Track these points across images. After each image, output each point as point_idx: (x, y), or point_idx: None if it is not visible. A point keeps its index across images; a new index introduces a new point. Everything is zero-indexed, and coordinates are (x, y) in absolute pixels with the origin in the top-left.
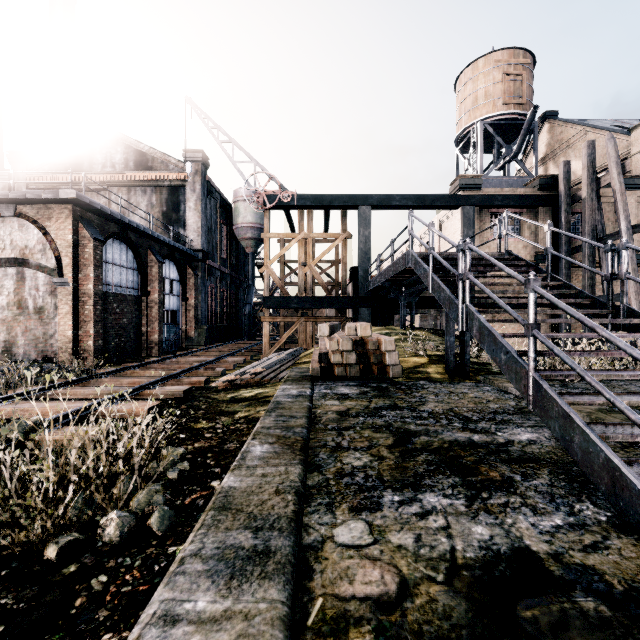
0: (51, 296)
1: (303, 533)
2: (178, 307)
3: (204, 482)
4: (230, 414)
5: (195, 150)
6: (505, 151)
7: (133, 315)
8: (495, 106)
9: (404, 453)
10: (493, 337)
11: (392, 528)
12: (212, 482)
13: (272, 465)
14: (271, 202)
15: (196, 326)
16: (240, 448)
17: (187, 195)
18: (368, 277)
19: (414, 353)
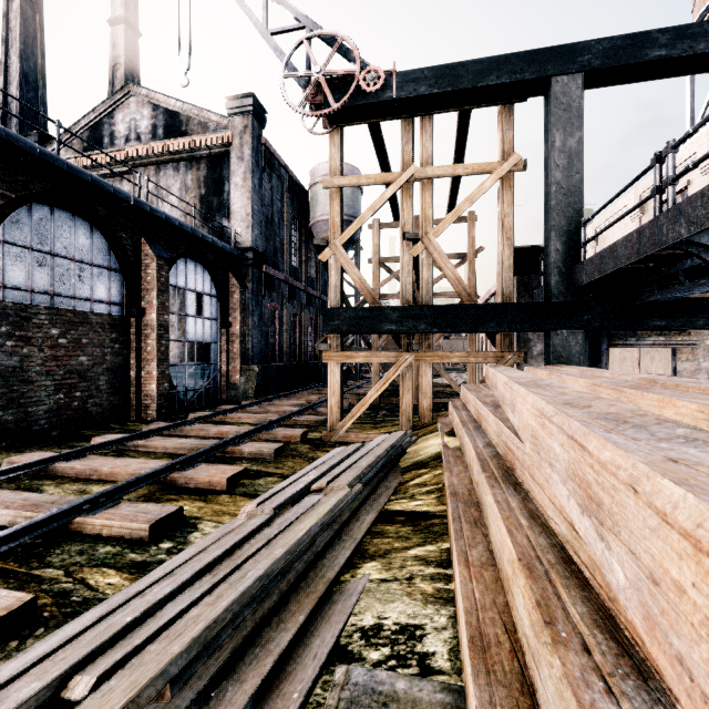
0: None
1: None
2: (214, 337)
3: None
4: None
5: (243, 95)
6: None
7: (106, 350)
8: None
9: None
10: None
11: None
12: None
13: None
14: (340, 99)
15: (243, 366)
16: None
17: (232, 166)
18: (576, 252)
19: None
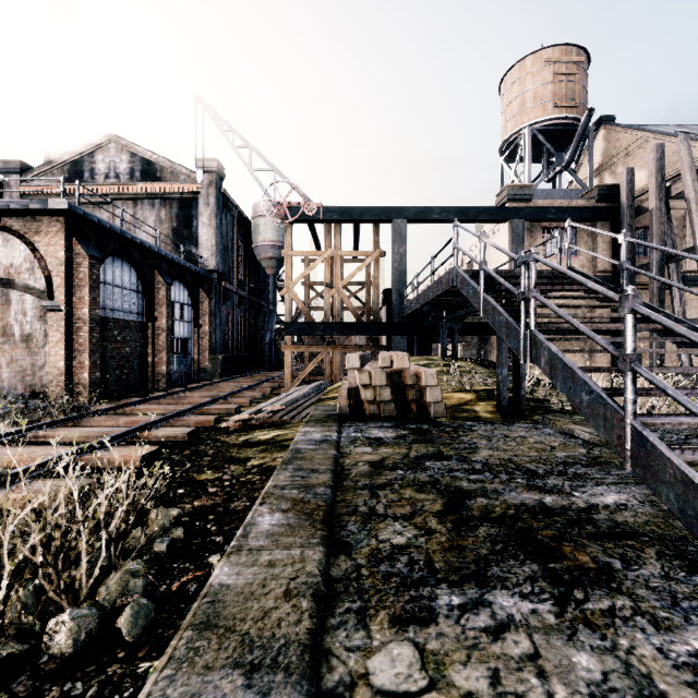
0: (40, 322)
1: (323, 667)
2: (190, 335)
3: (200, 557)
4: (241, 461)
5: (209, 159)
6: (556, 160)
7: (137, 343)
8: (545, 110)
9: (458, 524)
10: (570, 371)
11: (454, 657)
12: (210, 557)
13: (283, 546)
14: (293, 215)
15: (210, 356)
16: (250, 507)
17: (200, 209)
18: (403, 300)
19: (458, 388)
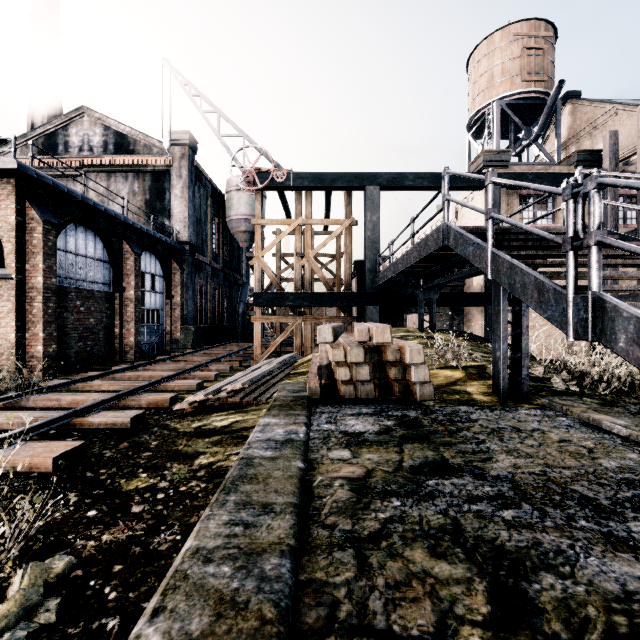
0: None
1: None
2: (161, 306)
3: None
4: (188, 458)
5: (181, 131)
6: (524, 134)
7: (103, 314)
8: (513, 84)
9: None
10: None
11: None
12: None
13: None
14: (262, 182)
15: (182, 327)
16: (179, 546)
17: (172, 181)
18: (376, 270)
19: (443, 363)
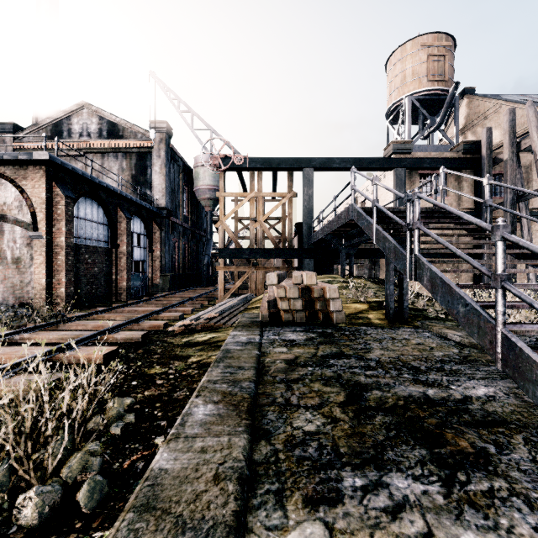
0: (27, 248)
1: None
2: (145, 258)
3: (148, 438)
4: (183, 358)
5: (160, 121)
6: (430, 122)
7: (104, 265)
8: (421, 83)
9: (358, 413)
10: (448, 288)
11: (359, 536)
12: (156, 438)
13: (214, 434)
14: (225, 165)
15: (161, 274)
16: (189, 397)
17: (153, 160)
18: (311, 231)
19: (355, 300)
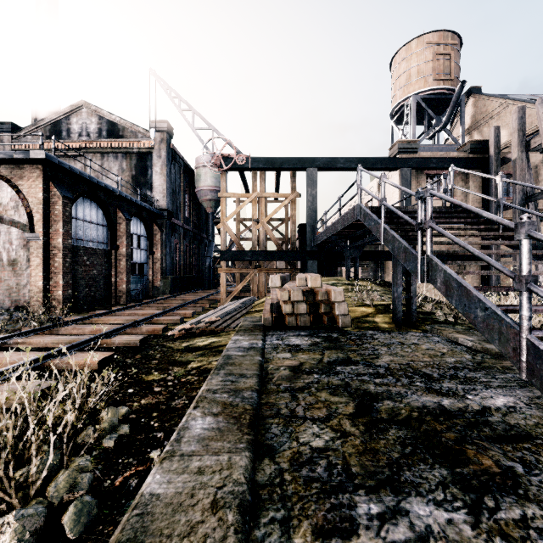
0: (23, 249)
1: None
2: (145, 260)
3: (142, 452)
4: (183, 364)
5: (161, 121)
6: (435, 122)
7: (103, 267)
8: (426, 82)
9: (370, 426)
10: (465, 290)
11: None
12: (151, 452)
13: (212, 452)
14: (227, 164)
15: (161, 277)
16: (188, 405)
17: (154, 161)
18: (315, 232)
19: (361, 303)
